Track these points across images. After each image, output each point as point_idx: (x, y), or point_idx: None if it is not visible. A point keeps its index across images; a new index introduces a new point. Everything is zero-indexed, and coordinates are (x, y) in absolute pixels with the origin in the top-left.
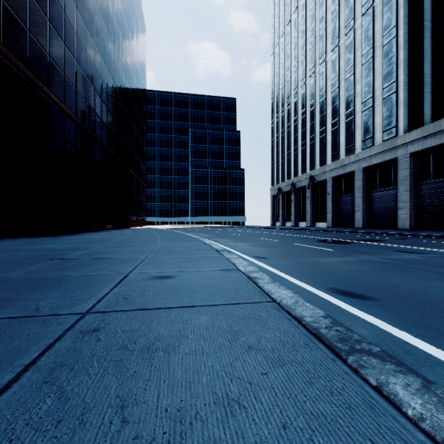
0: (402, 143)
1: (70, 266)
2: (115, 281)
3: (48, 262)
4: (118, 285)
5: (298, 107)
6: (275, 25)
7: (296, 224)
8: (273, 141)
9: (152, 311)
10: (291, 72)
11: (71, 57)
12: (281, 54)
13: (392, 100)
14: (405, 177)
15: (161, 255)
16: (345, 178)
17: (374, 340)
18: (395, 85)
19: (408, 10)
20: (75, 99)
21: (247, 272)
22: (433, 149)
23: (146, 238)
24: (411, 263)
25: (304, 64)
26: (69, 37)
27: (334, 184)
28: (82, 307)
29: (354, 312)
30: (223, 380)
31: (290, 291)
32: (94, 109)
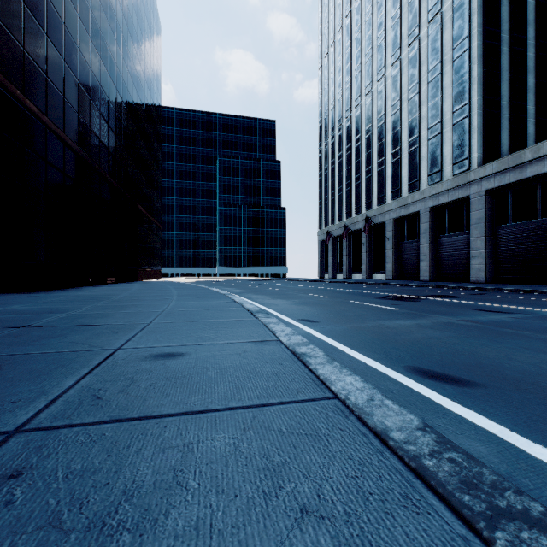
0: (476, 179)
1: (31, 339)
2: (91, 363)
3: (1, 332)
4: (92, 371)
5: (352, 133)
6: (324, 31)
7: (349, 276)
8: (321, 174)
9: (134, 423)
10: (343, 90)
11: (57, 54)
12: (331, 67)
13: (464, 127)
14: (479, 219)
15: (173, 319)
16: (408, 220)
17: (503, 467)
18: (468, 108)
19: (483, 18)
20: (62, 110)
21: (292, 346)
22: (512, 186)
23: (156, 295)
24: (503, 327)
25: (358, 81)
26: (53, 26)
27: (394, 227)
28: (13, 419)
29: (454, 409)
30: None
31: (358, 377)
32: (90, 126)
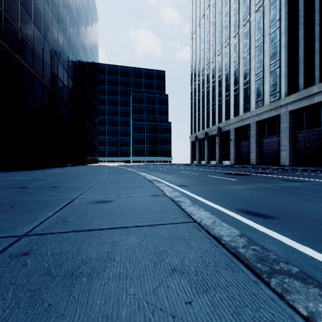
0: (284, 104)
1: (27, 193)
2: (61, 205)
3: (10, 190)
4: (62, 209)
5: (210, 78)
6: (193, 18)
7: (208, 162)
8: (192, 102)
9: (86, 232)
10: (205, 52)
11: (39, 33)
12: (197, 39)
13: (276, 73)
14: (286, 128)
15: (105, 184)
16: (243, 129)
17: (284, 256)
18: (279, 62)
19: (288, 9)
20: (42, 66)
21: (172, 197)
22: (305, 108)
23: (96, 172)
24: (296, 189)
25: (214, 47)
26: (37, 18)
27: (235, 133)
28: (22, 230)
29: (261, 229)
30: (143, 313)
31: (208, 212)
32: (57, 75)
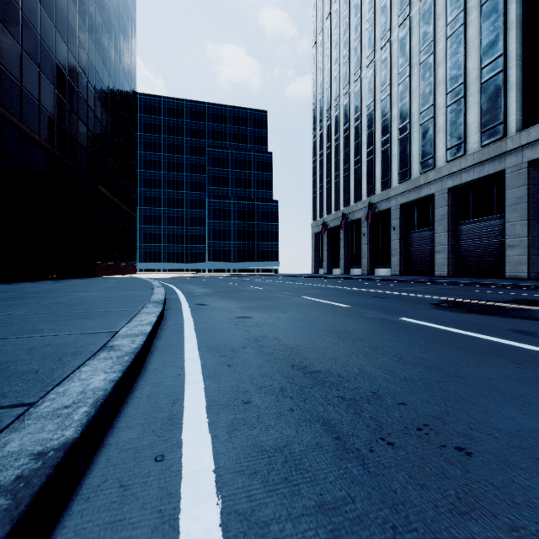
0: (515, 147)
1: None
2: None
3: None
4: None
5: (350, 112)
6: (318, 5)
7: (347, 271)
8: (316, 161)
9: None
10: (340, 65)
11: None
12: (326, 42)
13: (497, 84)
14: (519, 198)
15: None
16: (418, 206)
17: None
18: (503, 60)
19: None
20: None
21: None
22: None
23: (1, 305)
24: None
25: (358, 51)
26: None
27: (402, 214)
28: None
29: None
30: None
31: None
32: None
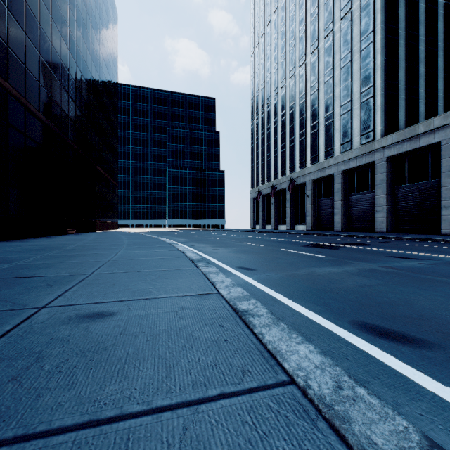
0: (379, 147)
1: None
2: None
3: None
4: None
5: (278, 109)
6: (255, 25)
7: (276, 227)
8: (253, 143)
9: None
10: (271, 73)
11: (18, 26)
12: (261, 54)
13: (369, 105)
14: (382, 180)
15: (115, 270)
16: (324, 181)
17: None
18: (373, 90)
19: (385, 17)
20: (23, 78)
21: (232, 301)
22: (408, 154)
23: (108, 245)
24: (422, 274)
25: (284, 66)
26: (14, 1)
27: (313, 187)
28: None
29: (426, 385)
30: None
31: (311, 346)
32: (51, 94)
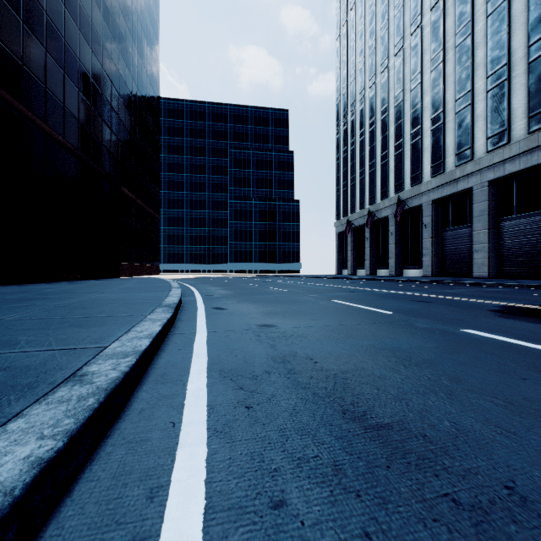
0: None
1: None
2: None
3: None
4: None
5: (376, 104)
6: None
7: (373, 272)
8: (339, 158)
9: None
10: (366, 56)
11: None
12: (350, 34)
13: None
14: None
15: None
16: (453, 201)
17: None
18: None
19: None
20: None
21: None
22: None
23: (2, 308)
24: None
25: (385, 40)
26: None
27: (434, 211)
28: None
29: None
30: None
31: None
32: (22, 60)
